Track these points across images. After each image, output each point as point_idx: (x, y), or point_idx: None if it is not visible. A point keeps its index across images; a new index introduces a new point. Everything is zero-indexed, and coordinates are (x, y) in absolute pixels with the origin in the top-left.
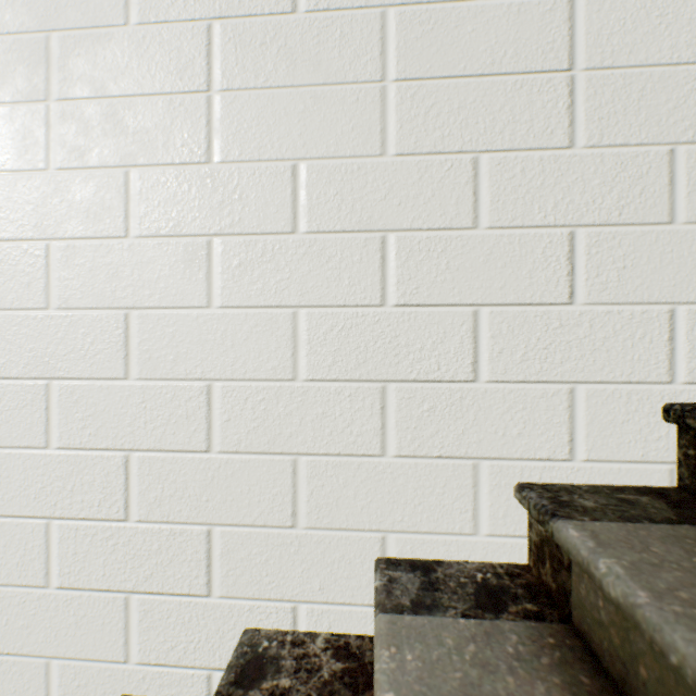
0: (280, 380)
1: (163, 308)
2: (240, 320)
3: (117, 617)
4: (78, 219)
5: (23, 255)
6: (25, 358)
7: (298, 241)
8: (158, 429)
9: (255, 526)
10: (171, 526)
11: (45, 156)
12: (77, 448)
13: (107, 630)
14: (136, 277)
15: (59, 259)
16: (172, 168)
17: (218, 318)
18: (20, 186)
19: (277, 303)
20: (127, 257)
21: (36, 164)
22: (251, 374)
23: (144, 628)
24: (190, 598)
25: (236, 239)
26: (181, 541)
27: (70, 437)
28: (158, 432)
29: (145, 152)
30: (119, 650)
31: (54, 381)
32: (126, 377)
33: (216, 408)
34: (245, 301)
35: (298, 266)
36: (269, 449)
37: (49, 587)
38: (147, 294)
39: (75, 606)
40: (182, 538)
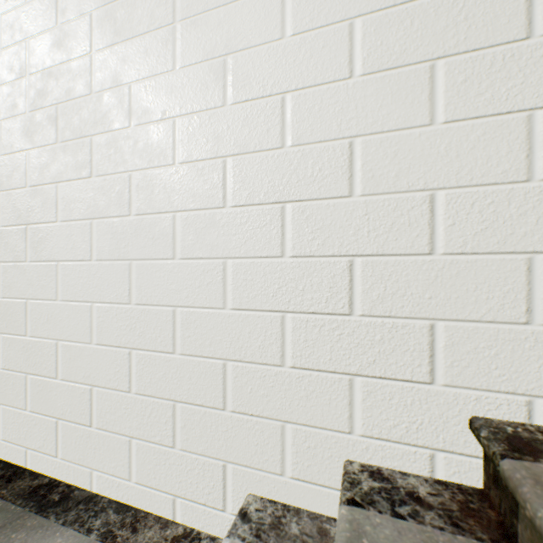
0: (511, 182)
1: (385, 132)
2: (465, 131)
3: (342, 394)
4: (308, 72)
5: (263, 109)
6: (264, 188)
7: (533, 46)
8: (379, 236)
9: (481, 322)
10: (392, 321)
11: (280, 28)
12: (307, 256)
13: (332, 404)
14: (359, 110)
15: (291, 107)
16: (393, 9)
17: (440, 133)
18: (260, 57)
19: (508, 110)
20: (351, 94)
21: (273, 37)
22: (477, 180)
23: (366, 406)
24: (412, 384)
25: (460, 58)
26: (402, 333)
27: (300, 248)
28: (379, 239)
29: (367, 3)
30: (343, 423)
31: (288, 204)
32: (350, 195)
33: (439, 214)
34: (470, 113)
35: (533, 70)
36: (498, 249)
37: (283, 366)
38: (369, 122)
39: (305, 383)
40: (403, 331)
